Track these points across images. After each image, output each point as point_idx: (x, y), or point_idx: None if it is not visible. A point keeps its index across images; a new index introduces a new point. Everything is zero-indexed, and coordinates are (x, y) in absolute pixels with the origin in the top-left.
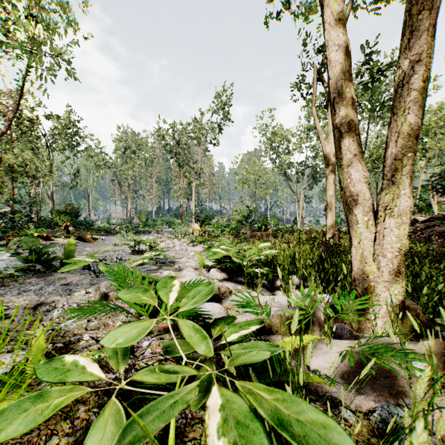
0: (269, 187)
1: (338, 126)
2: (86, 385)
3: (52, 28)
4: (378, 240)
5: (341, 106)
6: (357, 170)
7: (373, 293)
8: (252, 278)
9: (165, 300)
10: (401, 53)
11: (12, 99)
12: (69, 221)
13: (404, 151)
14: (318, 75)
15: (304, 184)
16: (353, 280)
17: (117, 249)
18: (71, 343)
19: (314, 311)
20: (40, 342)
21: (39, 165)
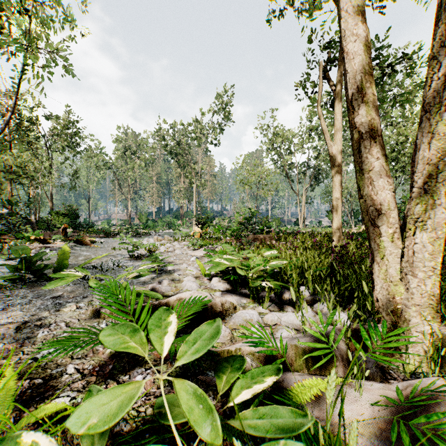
0: (271, 188)
1: (357, 125)
2: (62, 444)
3: (49, 26)
4: (407, 256)
5: (361, 103)
6: (381, 175)
7: (400, 317)
8: (257, 290)
9: (158, 347)
10: (435, 40)
11: (11, 99)
12: (68, 223)
13: (439, 154)
14: (324, 73)
15: (306, 185)
16: (375, 300)
17: (115, 253)
18: (53, 377)
19: (334, 340)
20: (11, 383)
21: (38, 166)
